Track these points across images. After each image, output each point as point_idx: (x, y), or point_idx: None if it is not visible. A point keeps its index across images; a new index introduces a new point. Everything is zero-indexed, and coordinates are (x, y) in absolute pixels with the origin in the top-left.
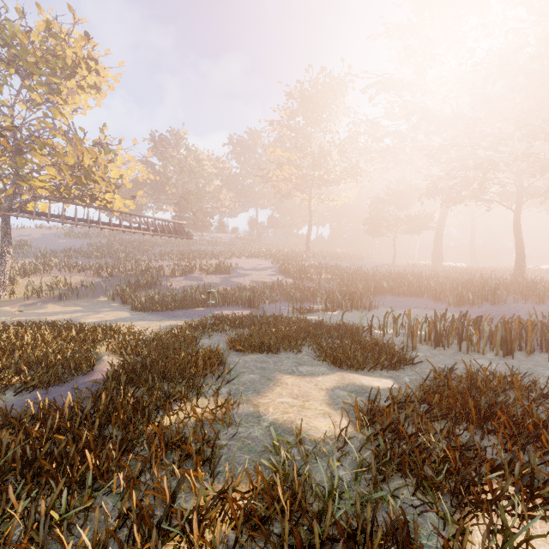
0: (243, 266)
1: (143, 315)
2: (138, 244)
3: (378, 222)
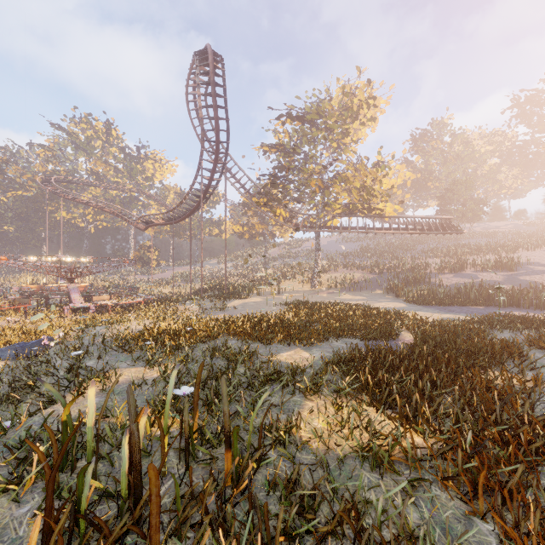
0: (538, 260)
1: (418, 307)
2: (400, 244)
3: None
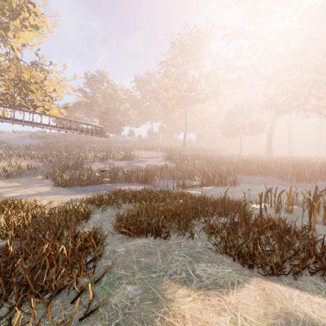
0: (142, 155)
1: (60, 189)
2: (76, 142)
3: (231, 127)
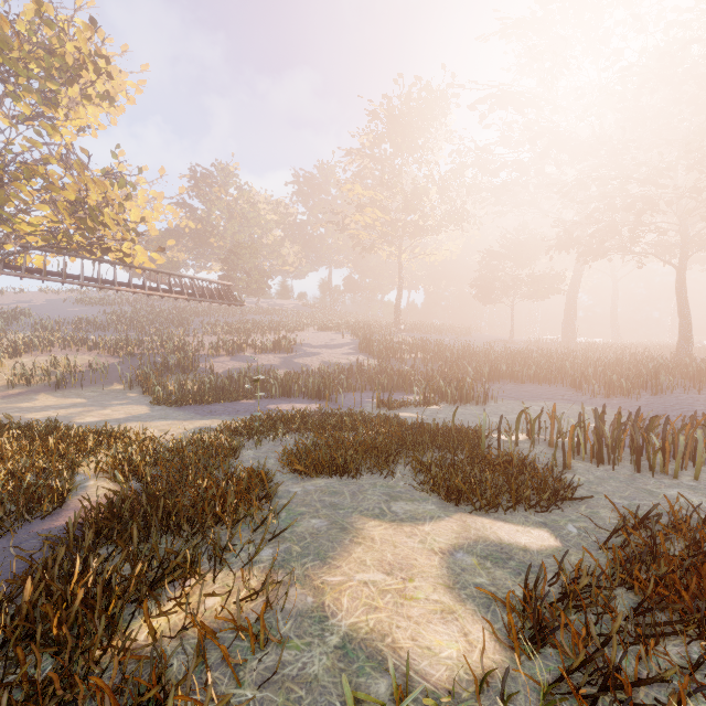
0: (311, 342)
1: (167, 410)
2: (173, 314)
3: (491, 284)
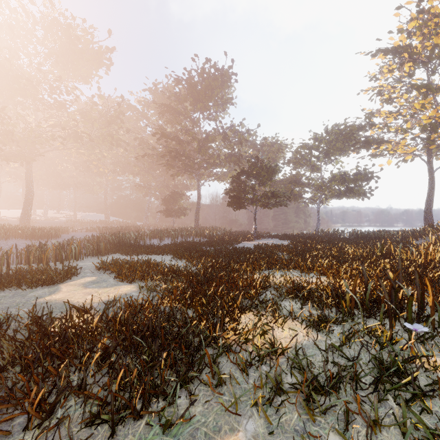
0: None
1: None
2: None
3: None
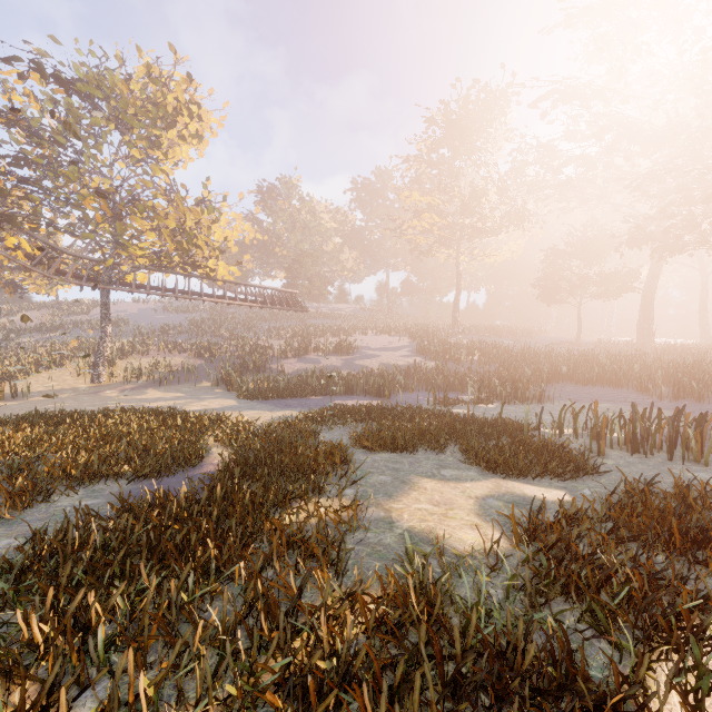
0: (369, 345)
1: (252, 403)
2: (243, 319)
3: (555, 284)
